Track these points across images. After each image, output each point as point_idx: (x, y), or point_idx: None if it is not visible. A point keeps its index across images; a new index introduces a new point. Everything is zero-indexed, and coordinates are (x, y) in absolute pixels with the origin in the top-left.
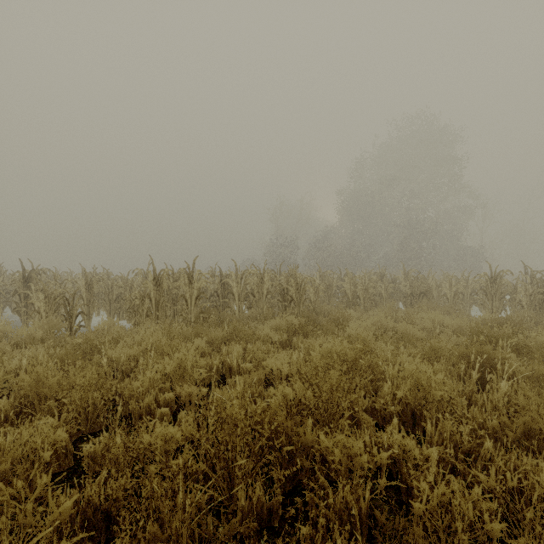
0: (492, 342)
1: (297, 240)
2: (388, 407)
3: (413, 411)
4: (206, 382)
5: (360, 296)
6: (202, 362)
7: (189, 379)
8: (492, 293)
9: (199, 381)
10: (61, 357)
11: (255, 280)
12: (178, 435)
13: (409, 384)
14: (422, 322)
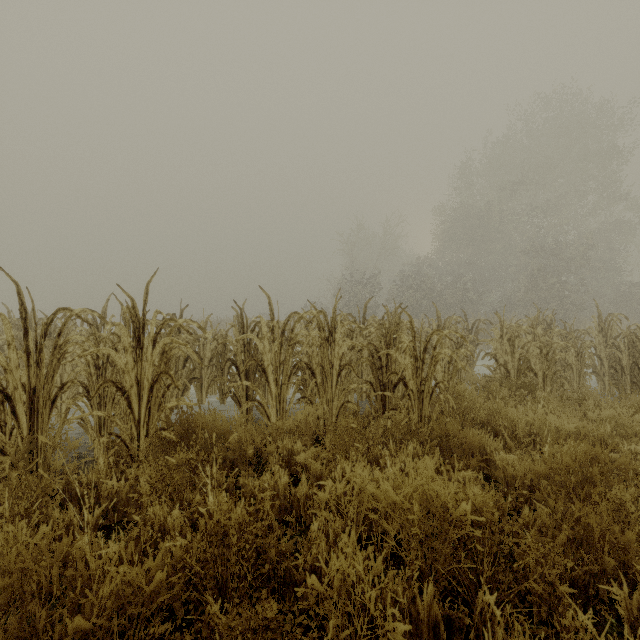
0: None
1: (379, 275)
2: None
3: None
4: None
5: (536, 368)
6: None
7: None
8: None
9: None
10: None
11: (313, 337)
12: None
13: None
14: None
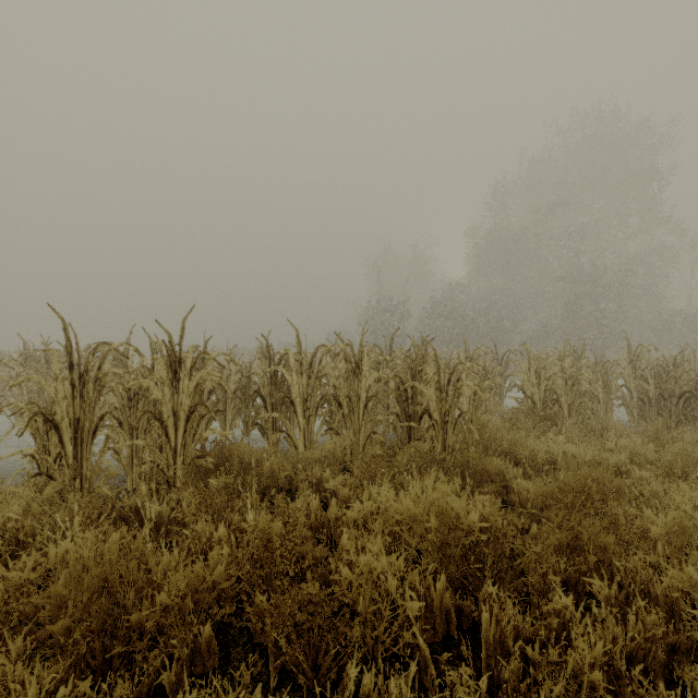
0: None
1: (408, 302)
2: None
3: None
4: None
5: (562, 399)
6: None
7: None
8: None
9: None
10: None
11: (340, 369)
12: None
13: None
14: None
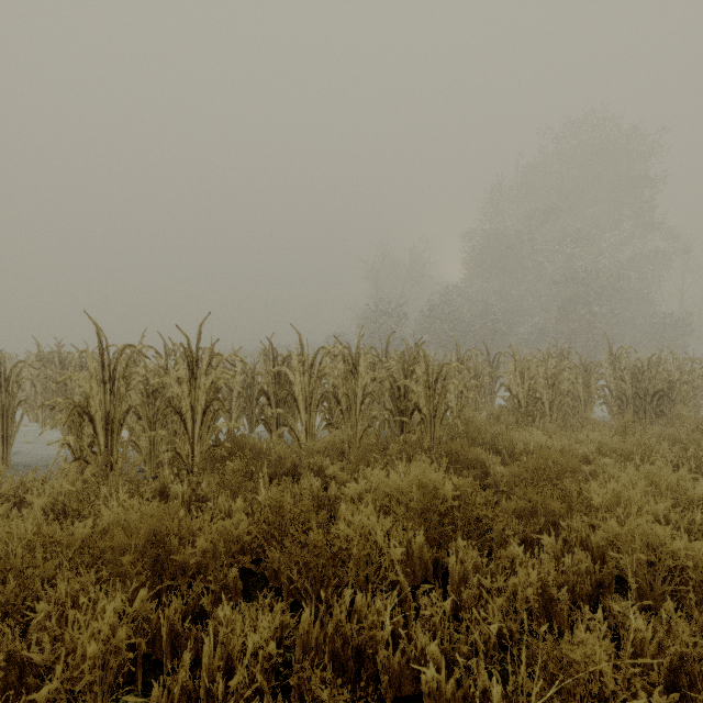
0: None
1: (406, 305)
2: None
3: None
4: None
5: (544, 398)
6: None
7: None
8: None
9: None
10: None
11: (339, 369)
12: None
13: None
14: None
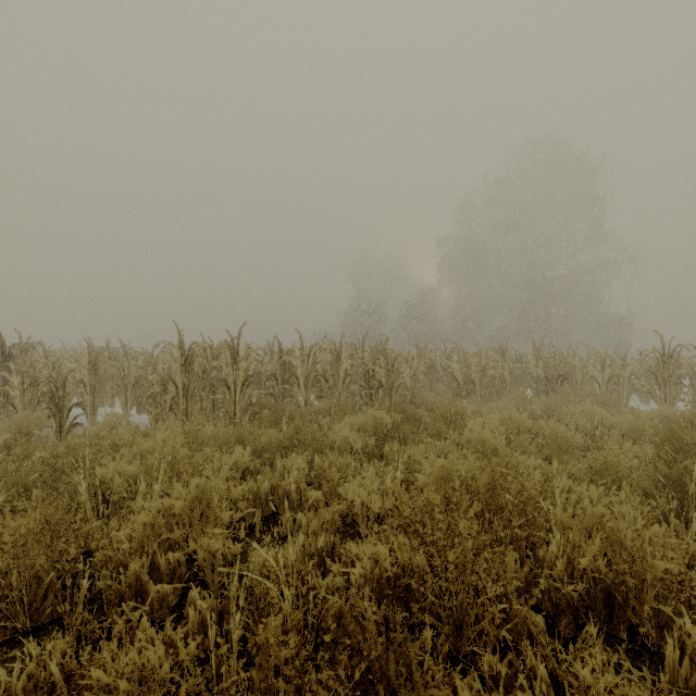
0: (695, 453)
1: (385, 305)
2: (563, 586)
3: (608, 593)
4: (246, 521)
5: (476, 380)
6: (239, 491)
7: (216, 520)
8: (665, 377)
9: (233, 522)
10: (15, 480)
11: (328, 358)
12: (164, 669)
13: (598, 542)
14: (572, 420)
